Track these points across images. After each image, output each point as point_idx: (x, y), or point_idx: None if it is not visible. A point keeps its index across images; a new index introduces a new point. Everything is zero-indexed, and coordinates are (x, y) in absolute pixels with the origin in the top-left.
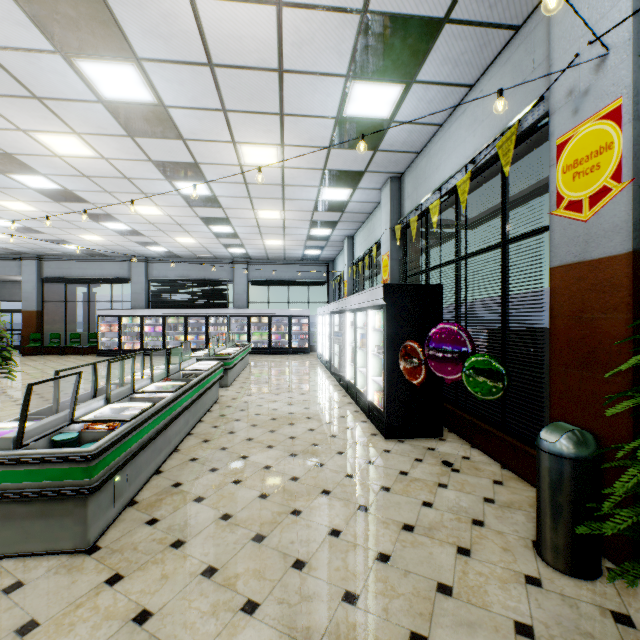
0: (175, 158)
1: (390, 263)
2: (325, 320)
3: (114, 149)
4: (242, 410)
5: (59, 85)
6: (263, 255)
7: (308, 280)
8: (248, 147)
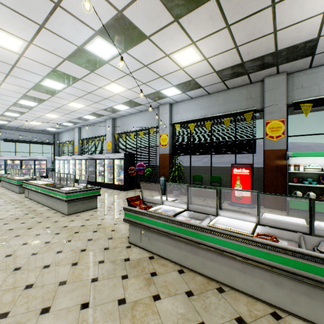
0: (39, 97)
1: (112, 144)
2: (70, 162)
3: (12, 88)
4: None
5: (27, 77)
6: (17, 126)
7: (43, 141)
8: (75, 103)
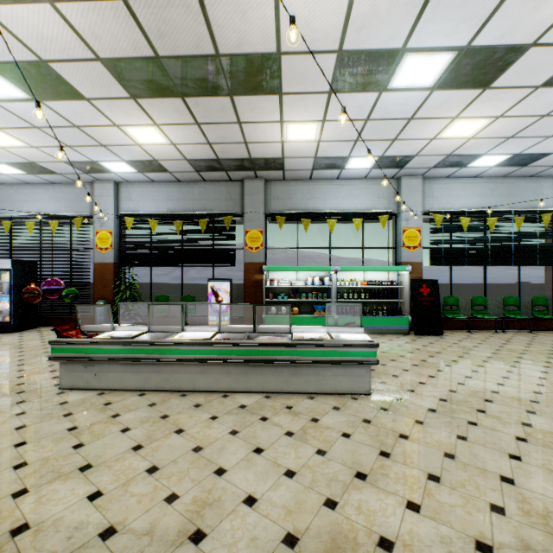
0: None
1: None
2: None
3: None
4: None
5: None
6: None
7: None
8: None
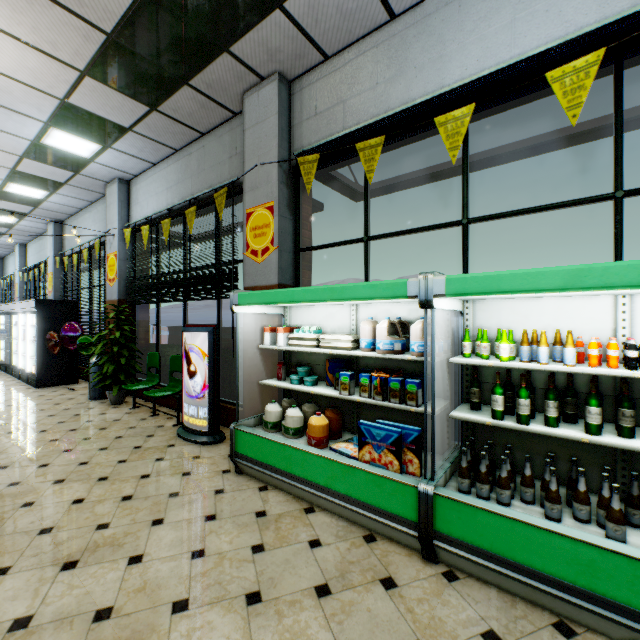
0: None
1: (54, 280)
2: None
3: None
4: None
5: None
6: None
7: None
8: None
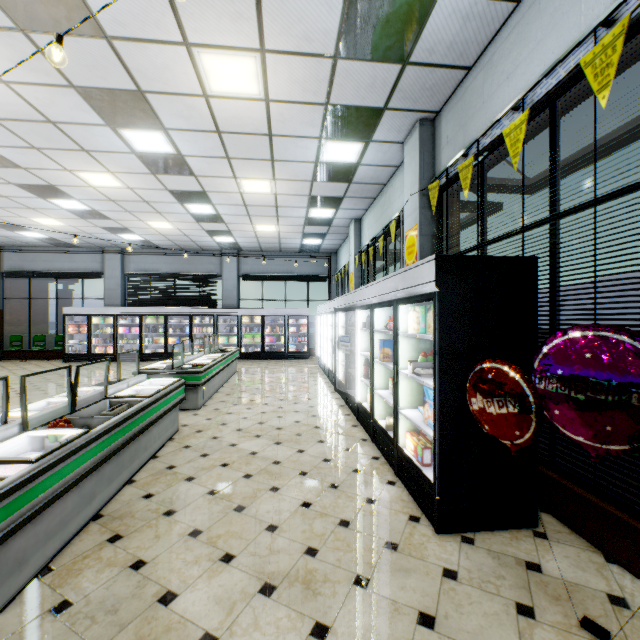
0: (107, 81)
1: (419, 240)
2: (327, 320)
3: (8, 61)
4: (204, 455)
5: None
6: (255, 245)
7: (307, 275)
8: (211, 56)
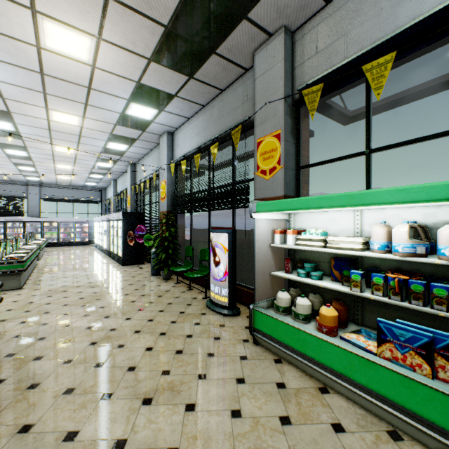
0: (13, 143)
1: (131, 200)
2: (99, 224)
3: None
4: (55, 266)
5: None
6: (54, 182)
7: (88, 199)
8: (59, 147)
